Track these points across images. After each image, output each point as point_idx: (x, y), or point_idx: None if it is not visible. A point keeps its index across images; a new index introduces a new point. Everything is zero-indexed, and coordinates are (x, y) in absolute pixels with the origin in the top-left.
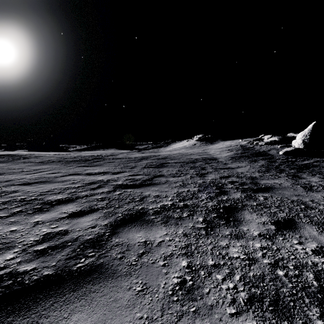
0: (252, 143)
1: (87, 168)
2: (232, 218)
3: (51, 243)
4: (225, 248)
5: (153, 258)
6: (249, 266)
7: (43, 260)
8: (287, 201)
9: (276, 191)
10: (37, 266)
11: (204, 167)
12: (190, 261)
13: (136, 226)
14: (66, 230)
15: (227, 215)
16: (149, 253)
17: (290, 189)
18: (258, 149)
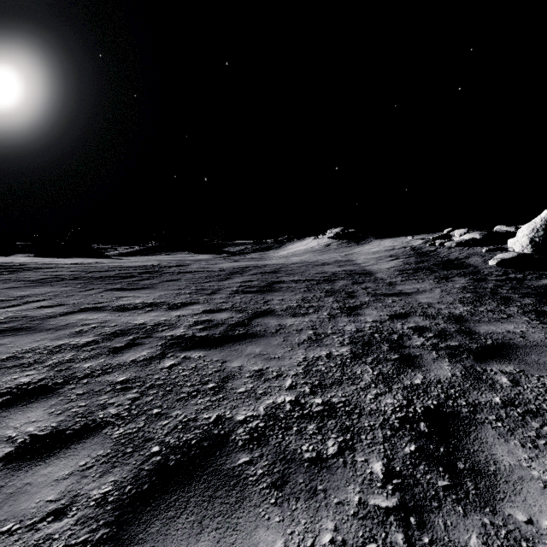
0: (432, 243)
1: (123, 294)
2: (462, 463)
3: None
4: None
5: None
6: None
7: None
8: None
9: (525, 355)
10: None
11: (353, 291)
12: None
13: (192, 503)
14: None
15: (446, 449)
16: None
17: None
18: (446, 254)
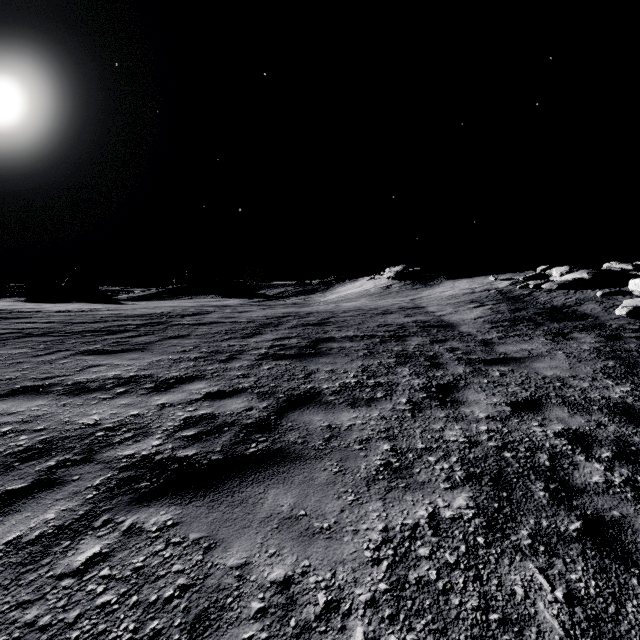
0: (525, 284)
1: (96, 360)
2: None
3: None
4: None
5: None
6: None
7: None
8: None
9: None
10: None
11: (435, 355)
12: None
13: None
14: None
15: None
16: None
17: None
18: (547, 299)
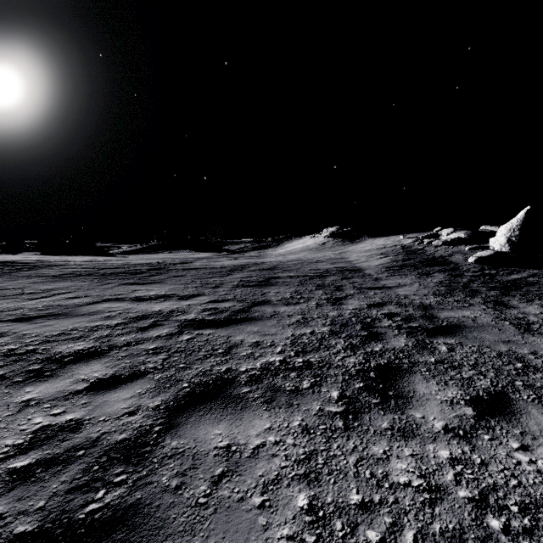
0: (421, 241)
1: (137, 287)
2: (392, 392)
3: (46, 452)
4: (382, 462)
5: (241, 487)
6: (432, 507)
7: (20, 496)
8: (489, 355)
9: (468, 332)
10: (6, 509)
11: (341, 285)
12: (313, 495)
13: (213, 409)
14: (80, 419)
15: (383, 386)
16: (233, 476)
17: (492, 329)
18: (432, 252)
